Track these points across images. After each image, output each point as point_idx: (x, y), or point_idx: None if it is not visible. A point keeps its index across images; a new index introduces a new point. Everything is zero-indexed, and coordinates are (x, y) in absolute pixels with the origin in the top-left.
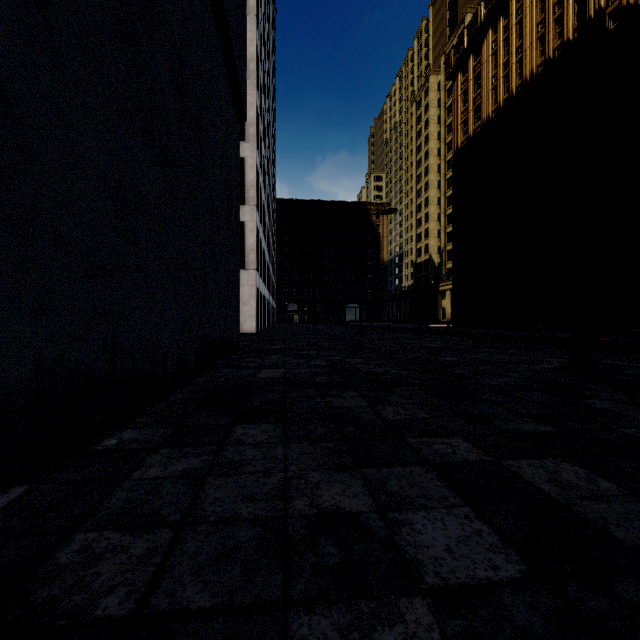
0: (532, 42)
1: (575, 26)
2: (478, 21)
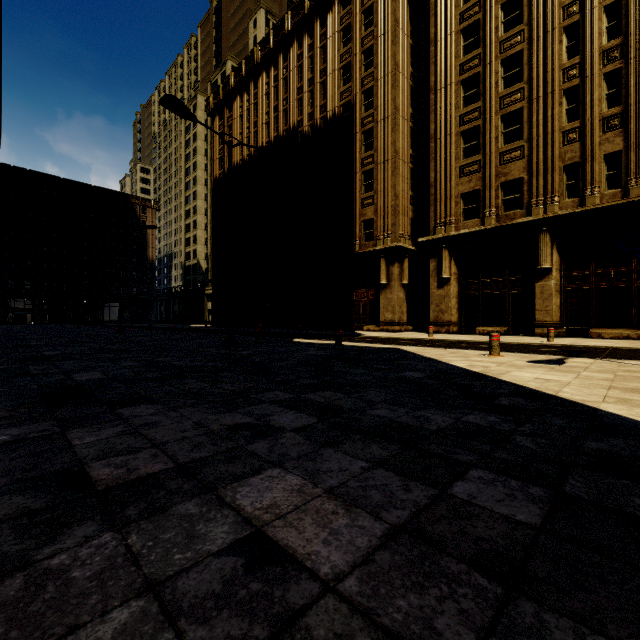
0: (263, 124)
1: (284, 129)
2: (230, 85)
